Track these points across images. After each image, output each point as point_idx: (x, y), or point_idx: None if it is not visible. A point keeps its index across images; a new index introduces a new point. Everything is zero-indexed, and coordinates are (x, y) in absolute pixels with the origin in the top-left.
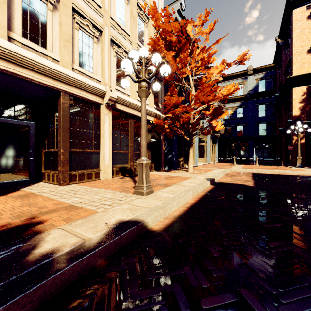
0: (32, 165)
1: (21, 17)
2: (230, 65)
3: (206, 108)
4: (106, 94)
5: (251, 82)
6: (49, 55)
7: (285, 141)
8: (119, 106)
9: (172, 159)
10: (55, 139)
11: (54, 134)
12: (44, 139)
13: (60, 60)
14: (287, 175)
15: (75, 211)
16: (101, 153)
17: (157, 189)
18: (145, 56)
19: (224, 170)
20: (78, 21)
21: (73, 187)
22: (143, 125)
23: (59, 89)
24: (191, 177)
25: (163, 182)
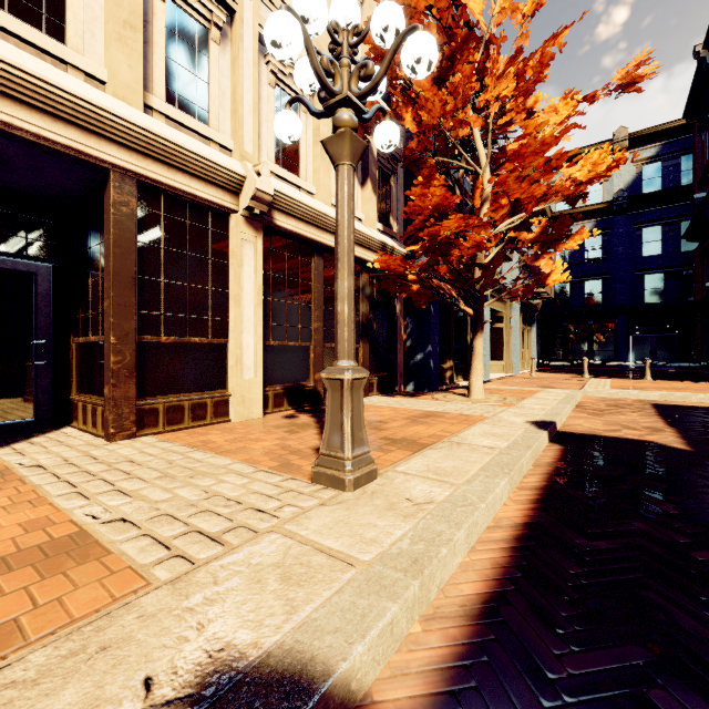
0: (44, 381)
1: None
2: (593, 99)
3: (519, 225)
4: (244, 184)
5: (623, 170)
6: (72, 62)
7: None
8: (284, 220)
9: (426, 364)
10: (99, 309)
11: (97, 295)
12: (77, 309)
13: (109, 79)
14: None
15: (75, 568)
16: (231, 347)
17: (390, 461)
18: (350, 22)
19: (569, 395)
20: None
21: (141, 447)
22: (344, 253)
23: (103, 161)
24: (485, 416)
25: (406, 432)
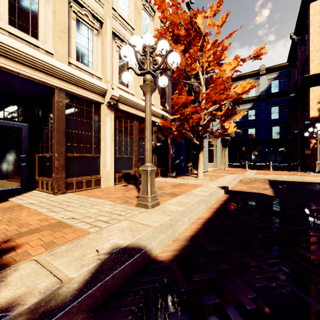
0: (25, 171)
1: (7, 2)
2: (244, 61)
3: (217, 108)
4: (107, 92)
5: (263, 83)
6: (41, 47)
7: (301, 144)
8: (122, 106)
9: (180, 164)
10: (49, 142)
11: (48, 137)
12: (38, 142)
13: (55, 53)
14: (308, 182)
15: (62, 230)
16: (101, 158)
17: (164, 200)
18: (150, 44)
19: (237, 177)
20: (75, 10)
21: (68, 197)
22: (148, 125)
23: (53, 85)
24: (202, 185)
25: (171, 191)
